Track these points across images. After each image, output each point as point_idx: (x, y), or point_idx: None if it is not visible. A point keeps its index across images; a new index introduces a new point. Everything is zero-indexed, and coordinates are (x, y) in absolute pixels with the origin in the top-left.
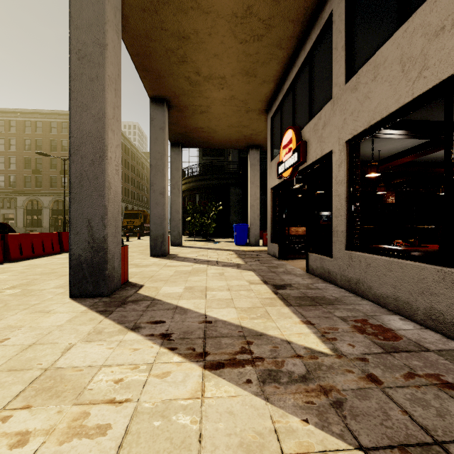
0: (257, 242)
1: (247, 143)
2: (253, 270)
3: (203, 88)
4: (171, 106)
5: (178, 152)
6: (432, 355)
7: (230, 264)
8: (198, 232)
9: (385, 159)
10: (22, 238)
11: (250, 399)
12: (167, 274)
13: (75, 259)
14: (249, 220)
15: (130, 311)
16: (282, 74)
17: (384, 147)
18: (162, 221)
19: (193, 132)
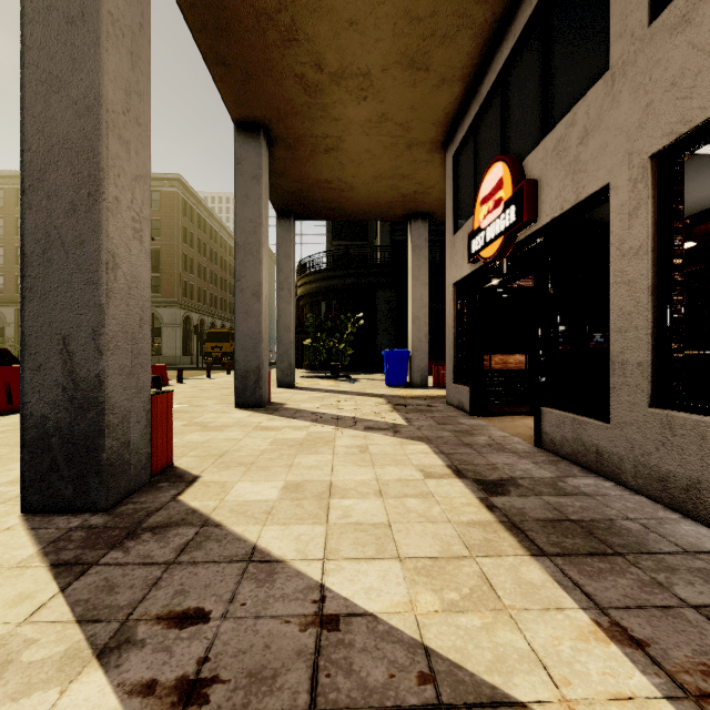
0: (425, 382)
1: (407, 210)
2: (426, 440)
3: (329, 99)
4: (273, 138)
5: (289, 228)
6: None
7: (379, 425)
8: (324, 363)
9: (691, 218)
10: (12, 374)
11: None
12: (256, 449)
13: (34, 425)
14: (410, 342)
15: (135, 564)
16: (479, 63)
17: (686, 195)
18: (256, 344)
19: (313, 190)
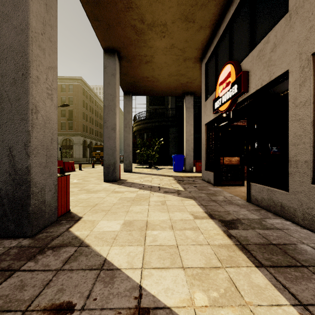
0: (191, 169)
1: (183, 90)
2: (194, 198)
3: (147, 37)
4: (121, 56)
5: (129, 99)
6: None
7: (171, 190)
8: (145, 161)
9: None
10: None
11: None
12: (111, 202)
13: None
14: (185, 151)
15: (39, 270)
16: (218, 18)
17: None
18: (113, 152)
19: (140, 81)
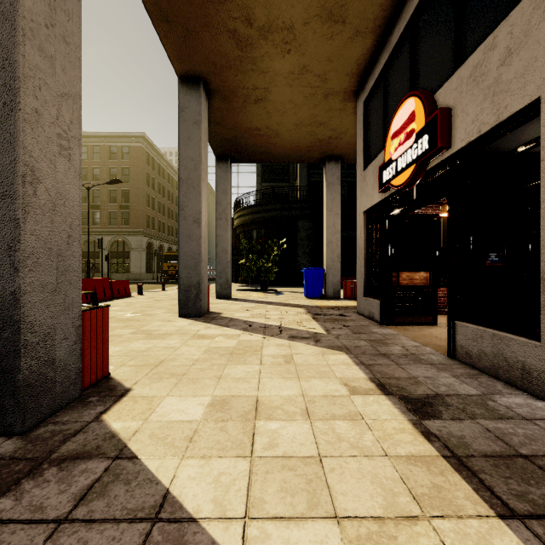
0: (337, 294)
1: (322, 153)
2: (345, 350)
3: (258, 52)
4: (211, 90)
5: (226, 169)
6: None
7: (301, 333)
8: (255, 279)
9: None
10: None
11: None
12: (189, 358)
13: None
14: (325, 262)
15: (19, 522)
16: (390, 15)
17: None
18: (196, 263)
19: (245, 136)
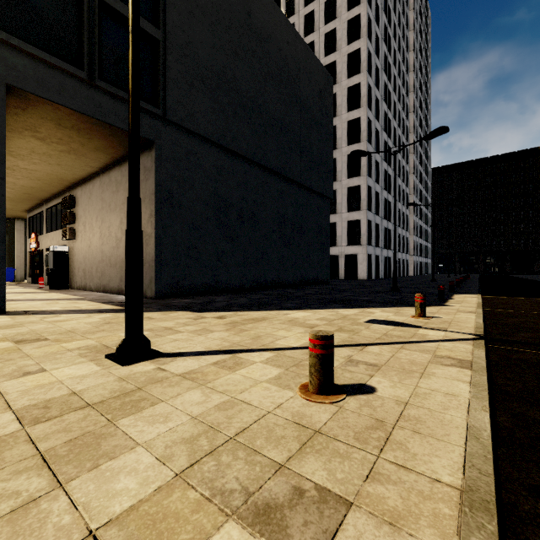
0: (23, 280)
1: (14, 217)
2: (15, 285)
3: None
4: None
5: None
6: (45, 287)
7: None
8: None
9: None
10: None
11: (11, 289)
12: None
13: None
14: (16, 265)
15: None
16: (32, 208)
17: None
18: None
19: None
